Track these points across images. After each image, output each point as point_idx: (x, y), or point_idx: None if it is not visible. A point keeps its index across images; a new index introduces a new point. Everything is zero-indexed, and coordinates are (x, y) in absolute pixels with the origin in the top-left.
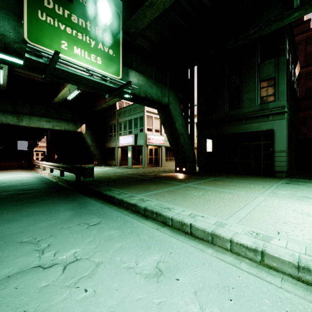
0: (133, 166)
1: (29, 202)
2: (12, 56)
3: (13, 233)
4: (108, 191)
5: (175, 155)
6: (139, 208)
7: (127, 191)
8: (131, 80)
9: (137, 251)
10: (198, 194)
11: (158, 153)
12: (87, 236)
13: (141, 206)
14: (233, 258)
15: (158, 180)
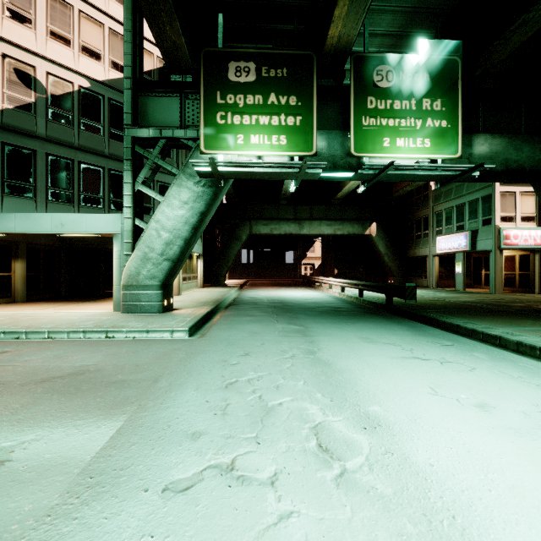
0: (467, 290)
1: (354, 318)
2: (337, 172)
3: (370, 337)
4: (445, 318)
5: None
6: (506, 342)
7: (477, 322)
8: (477, 150)
9: (518, 371)
10: None
11: (531, 265)
12: (447, 351)
13: (510, 339)
14: None
15: (536, 314)
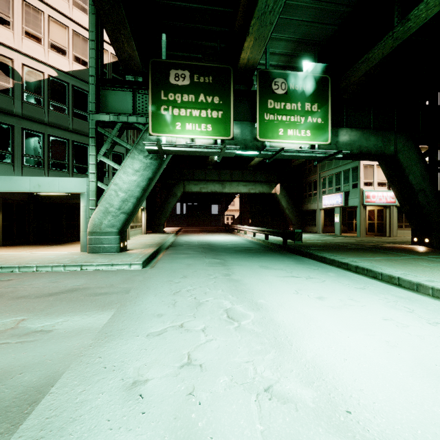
0: (342, 235)
1: (259, 254)
2: (247, 151)
3: (267, 265)
4: (318, 253)
5: (410, 219)
6: (350, 266)
7: (338, 255)
8: (341, 139)
9: (349, 281)
10: (427, 264)
11: (384, 216)
12: (313, 272)
13: (352, 265)
14: (430, 298)
15: (377, 250)
